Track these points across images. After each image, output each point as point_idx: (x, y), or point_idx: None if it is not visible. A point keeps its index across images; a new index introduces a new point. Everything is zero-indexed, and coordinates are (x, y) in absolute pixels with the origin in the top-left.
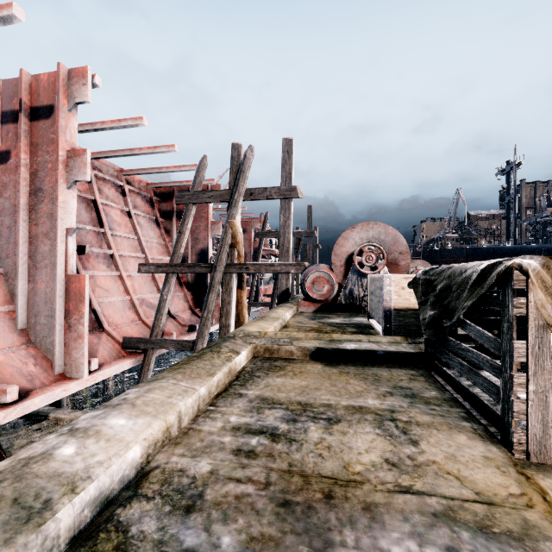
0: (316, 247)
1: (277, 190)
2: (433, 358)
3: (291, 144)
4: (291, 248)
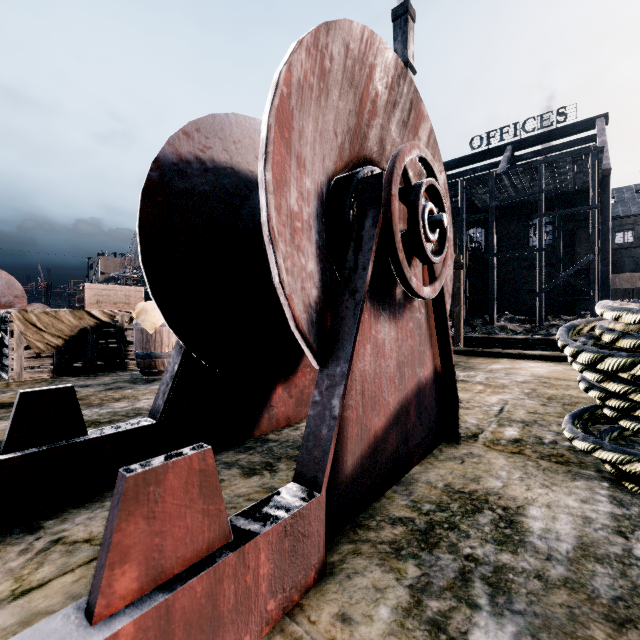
0: None
1: None
2: (3, 364)
3: None
4: None
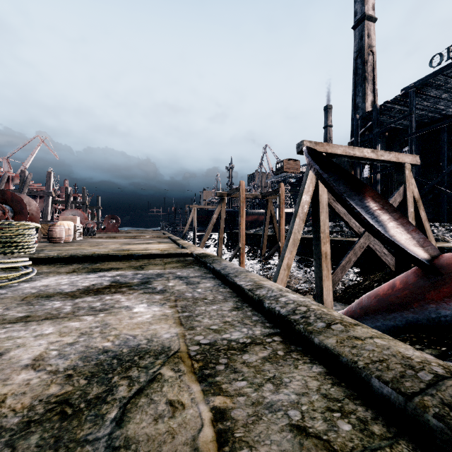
0: (98, 208)
1: (43, 192)
2: None
3: (51, 174)
4: (49, 215)
